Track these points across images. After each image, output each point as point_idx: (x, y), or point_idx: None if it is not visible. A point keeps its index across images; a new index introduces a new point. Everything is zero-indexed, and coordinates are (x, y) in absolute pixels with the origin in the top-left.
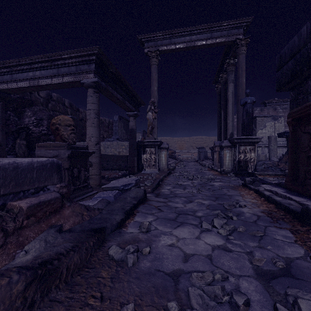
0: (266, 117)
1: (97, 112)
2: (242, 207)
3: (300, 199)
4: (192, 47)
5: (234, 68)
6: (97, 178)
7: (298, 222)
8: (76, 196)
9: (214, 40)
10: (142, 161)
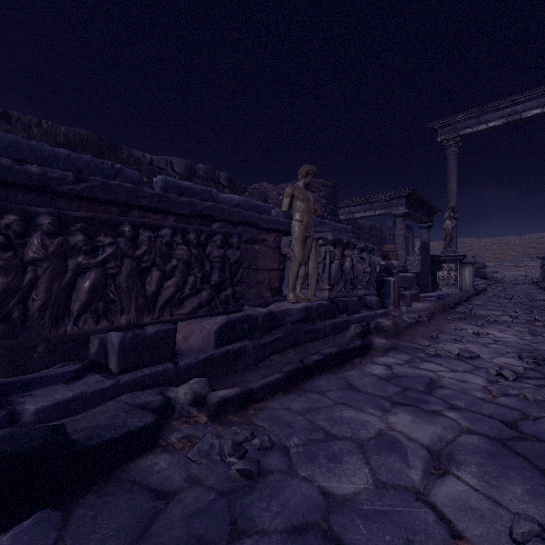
0: None
1: (405, 237)
2: None
3: None
4: (516, 121)
5: None
6: None
7: None
8: None
9: None
10: (437, 279)
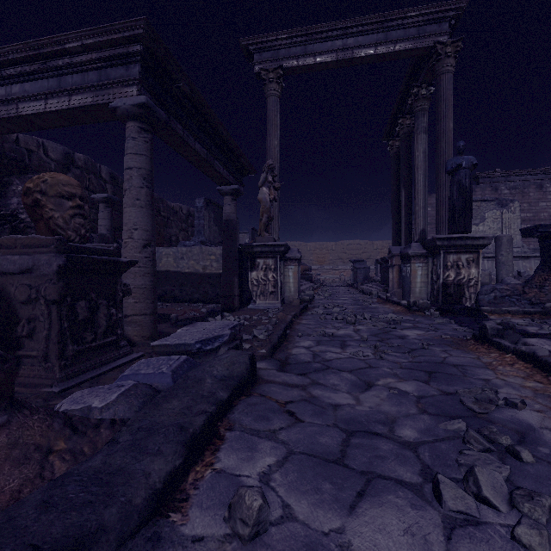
0: (485, 202)
1: (147, 176)
2: (519, 408)
3: None
4: (348, 62)
5: (428, 104)
6: (147, 322)
7: None
8: (83, 368)
9: (390, 46)
10: (249, 284)
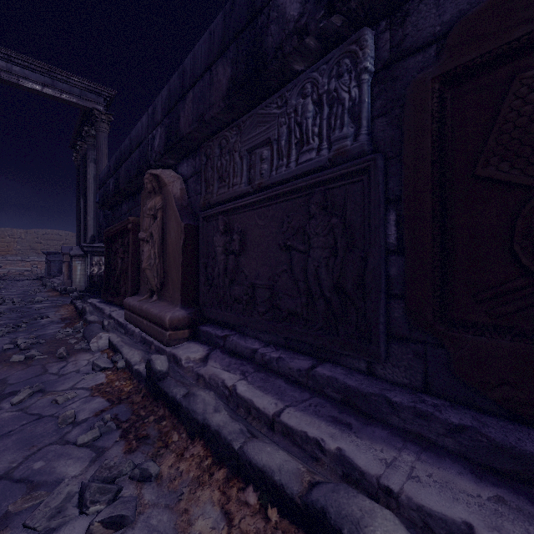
0: None
1: None
2: (44, 318)
3: (100, 305)
4: (14, 84)
5: None
6: None
7: (79, 318)
8: None
9: (57, 93)
10: None
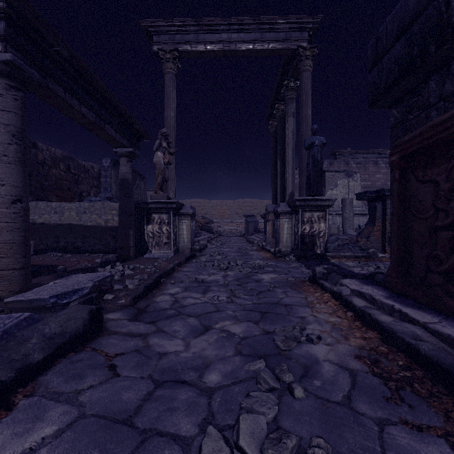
0: (338, 173)
1: (17, 133)
2: (314, 343)
3: (426, 319)
4: (232, 53)
5: (295, 94)
6: (15, 276)
7: (451, 399)
8: None
9: (265, 45)
10: (146, 236)
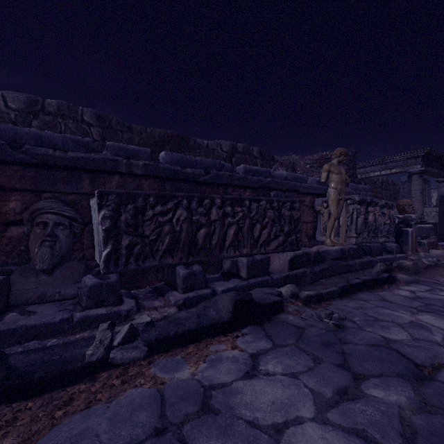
0: None
1: (421, 191)
2: None
3: None
4: None
5: None
6: None
7: None
8: None
9: None
10: None
